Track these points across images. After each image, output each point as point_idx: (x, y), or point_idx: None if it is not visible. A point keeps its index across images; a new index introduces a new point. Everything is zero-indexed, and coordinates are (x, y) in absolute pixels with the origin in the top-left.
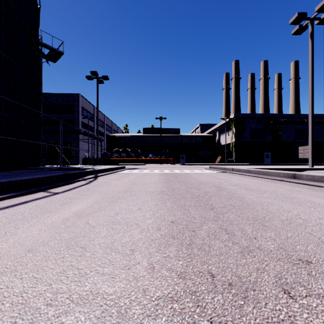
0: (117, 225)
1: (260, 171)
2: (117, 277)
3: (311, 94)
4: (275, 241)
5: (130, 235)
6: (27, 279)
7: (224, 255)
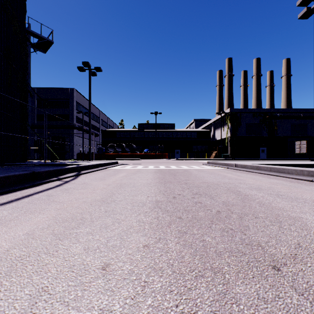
0: None
1: (273, 168)
2: None
3: None
4: None
5: None
6: None
7: None
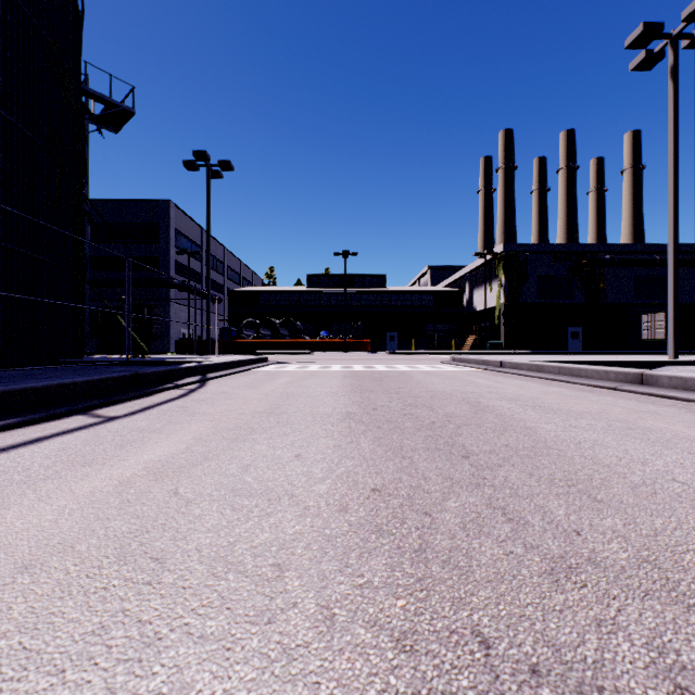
0: (244, 498)
1: (564, 368)
2: (237, 648)
3: (672, 201)
4: (627, 540)
5: (276, 524)
6: (2, 653)
7: (508, 581)
